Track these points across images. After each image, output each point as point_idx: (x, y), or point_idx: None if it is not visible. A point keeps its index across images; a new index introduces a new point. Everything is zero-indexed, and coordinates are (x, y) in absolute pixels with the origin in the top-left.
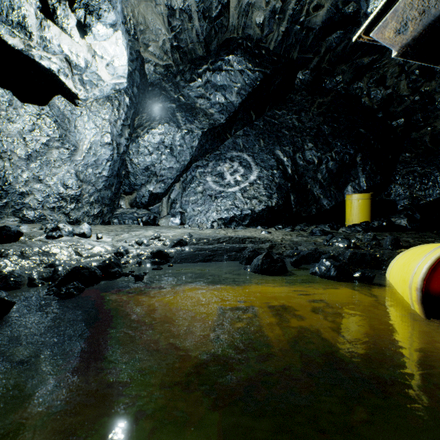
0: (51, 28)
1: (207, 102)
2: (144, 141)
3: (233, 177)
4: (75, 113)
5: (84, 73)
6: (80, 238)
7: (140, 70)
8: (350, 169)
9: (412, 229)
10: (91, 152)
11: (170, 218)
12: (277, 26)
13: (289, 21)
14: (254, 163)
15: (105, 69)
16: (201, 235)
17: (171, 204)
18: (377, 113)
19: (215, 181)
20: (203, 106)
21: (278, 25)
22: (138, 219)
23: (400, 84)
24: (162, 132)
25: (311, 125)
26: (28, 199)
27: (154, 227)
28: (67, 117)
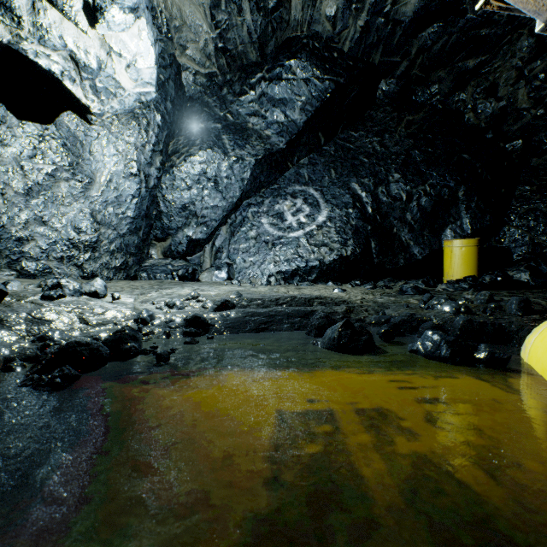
0: (49, 12)
1: (262, 121)
2: (181, 172)
3: (296, 217)
4: (90, 134)
5: (97, 77)
6: (89, 298)
7: (175, 80)
8: (449, 207)
9: (536, 286)
10: (111, 186)
11: (214, 272)
12: (354, 19)
13: (370, 12)
14: (323, 199)
15: (125, 73)
16: (253, 294)
17: (216, 253)
18: (485, 133)
19: (272, 223)
20: (256, 126)
21: (355, 17)
22: (173, 273)
23: (518, 94)
24: (204, 160)
25: (397, 150)
26: (28, 246)
27: (192, 284)
28: (79, 140)
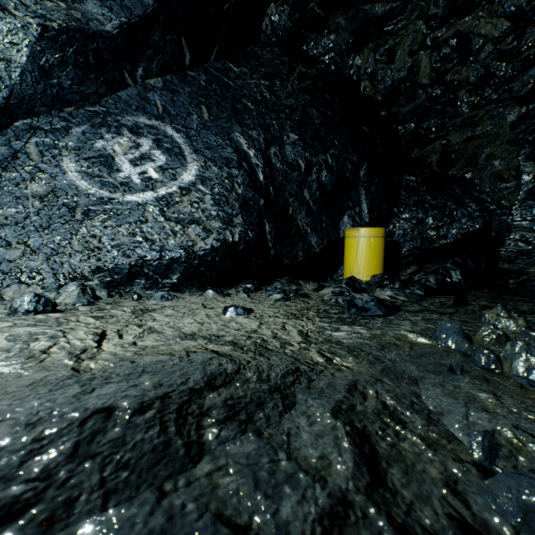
0: None
1: None
2: None
3: (139, 168)
4: None
5: None
6: None
7: None
8: (350, 188)
9: (468, 287)
10: None
11: None
12: None
13: None
14: (191, 147)
15: None
16: None
17: None
18: (378, 109)
19: (88, 172)
20: None
21: None
22: None
23: (421, 64)
24: None
25: (292, 103)
26: None
27: None
28: None
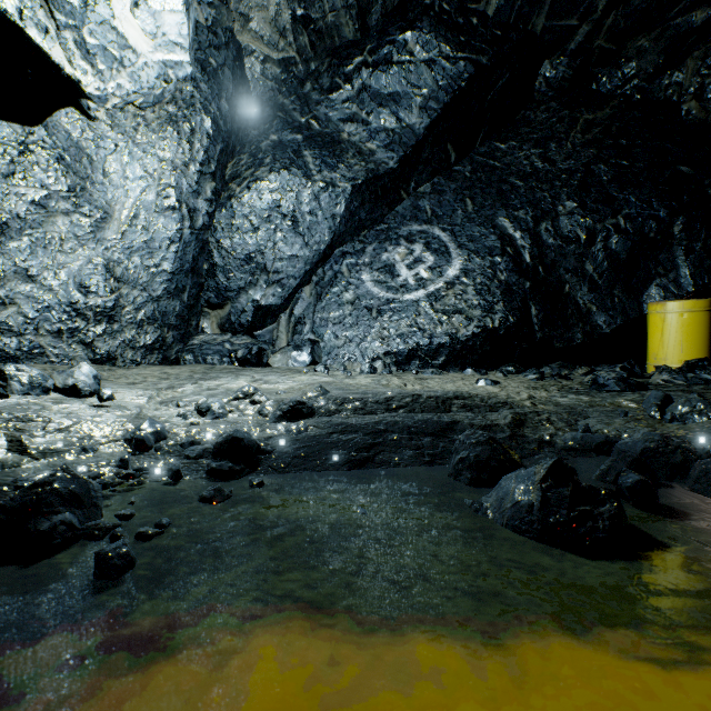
0: None
1: (362, 128)
2: (243, 206)
3: (413, 271)
4: (103, 145)
5: (85, 23)
6: (61, 398)
7: (234, 68)
8: (657, 251)
9: None
10: (137, 225)
11: (292, 353)
12: None
13: None
14: (455, 244)
15: (134, 19)
16: (347, 390)
17: (294, 326)
18: None
19: (378, 280)
20: (354, 137)
21: None
22: (231, 354)
23: None
24: (276, 186)
25: (570, 166)
26: (5, 313)
27: (255, 371)
28: (86, 154)
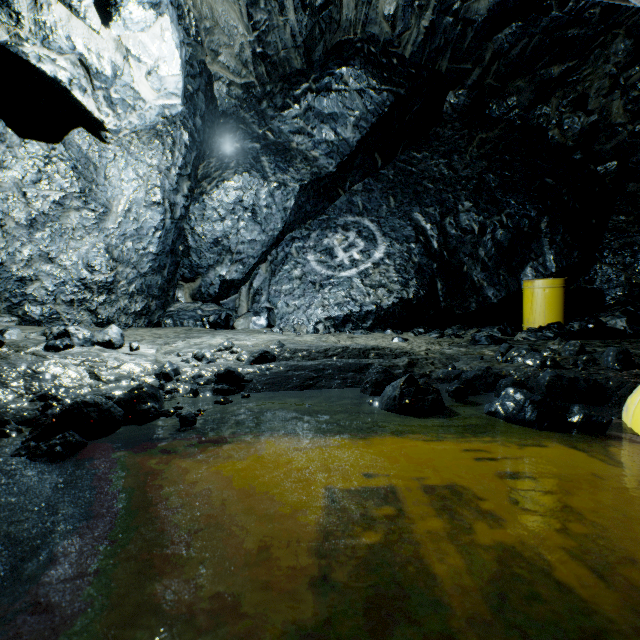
0: (54, 7)
1: (308, 139)
2: (212, 201)
3: (348, 254)
4: (105, 155)
5: (113, 86)
6: (103, 349)
7: (206, 91)
8: (530, 241)
9: (634, 334)
10: (130, 217)
11: (252, 318)
12: (416, 19)
13: (436, 10)
14: (381, 232)
15: (146, 81)
16: (297, 344)
17: (253, 296)
18: (572, 153)
19: (320, 260)
20: (301, 146)
21: (419, 17)
22: (203, 319)
23: (612, 107)
24: (240, 186)
25: (468, 174)
26: (32, 287)
27: (226, 332)
28: (92, 162)
